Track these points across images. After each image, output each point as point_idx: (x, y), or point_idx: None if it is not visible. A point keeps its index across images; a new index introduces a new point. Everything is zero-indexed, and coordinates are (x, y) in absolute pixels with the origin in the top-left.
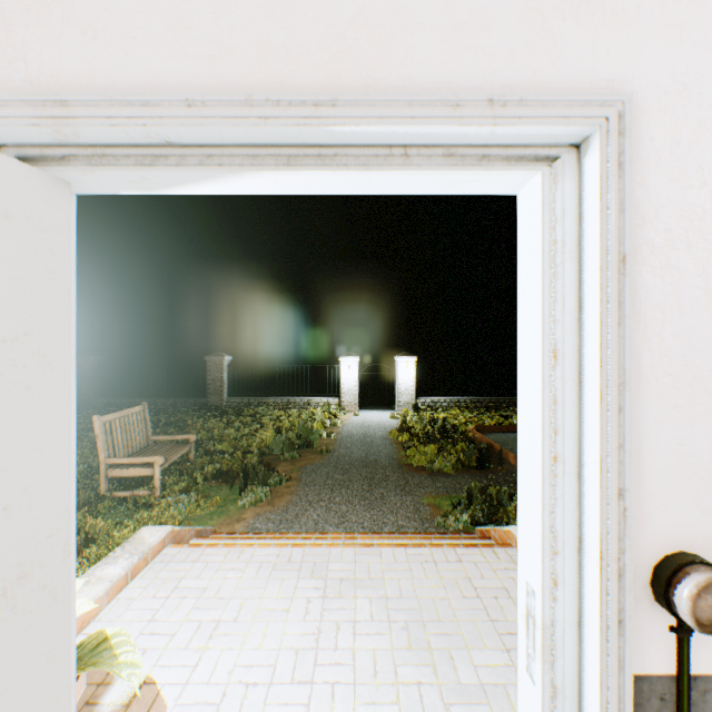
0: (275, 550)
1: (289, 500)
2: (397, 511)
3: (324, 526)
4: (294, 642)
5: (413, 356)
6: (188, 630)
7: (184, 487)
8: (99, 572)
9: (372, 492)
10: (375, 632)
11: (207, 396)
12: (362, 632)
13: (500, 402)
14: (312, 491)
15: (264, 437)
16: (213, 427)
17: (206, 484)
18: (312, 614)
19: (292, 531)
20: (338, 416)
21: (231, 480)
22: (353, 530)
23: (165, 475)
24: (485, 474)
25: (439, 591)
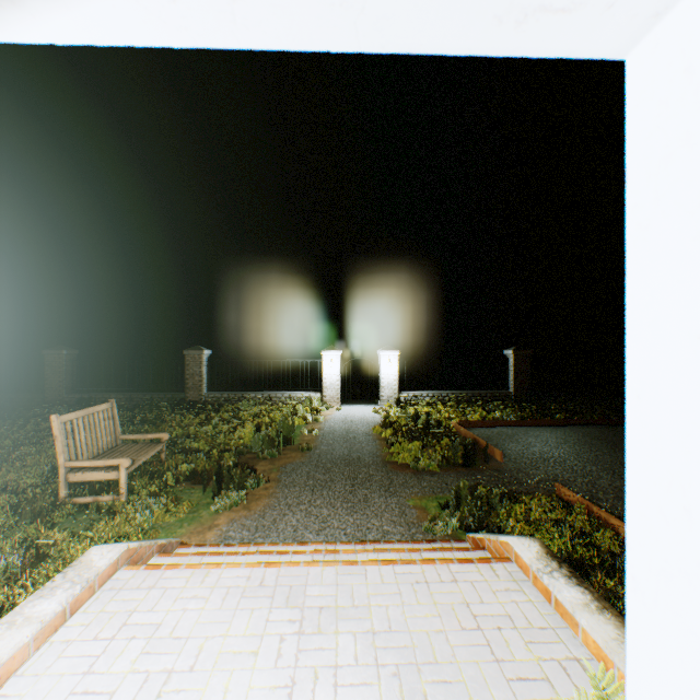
0: (245, 571)
1: (267, 503)
2: (382, 514)
3: (303, 534)
4: (261, 699)
5: (396, 350)
6: (131, 686)
7: (152, 491)
8: (29, 609)
9: (355, 493)
10: (360, 682)
11: (185, 391)
12: (344, 682)
13: (482, 396)
14: (291, 493)
15: (242, 434)
16: (189, 424)
17: (178, 486)
18: (285, 658)
19: (268, 539)
20: (320, 411)
21: (205, 482)
22: (335, 537)
23: (134, 477)
24: (472, 472)
25: (434, 621)
